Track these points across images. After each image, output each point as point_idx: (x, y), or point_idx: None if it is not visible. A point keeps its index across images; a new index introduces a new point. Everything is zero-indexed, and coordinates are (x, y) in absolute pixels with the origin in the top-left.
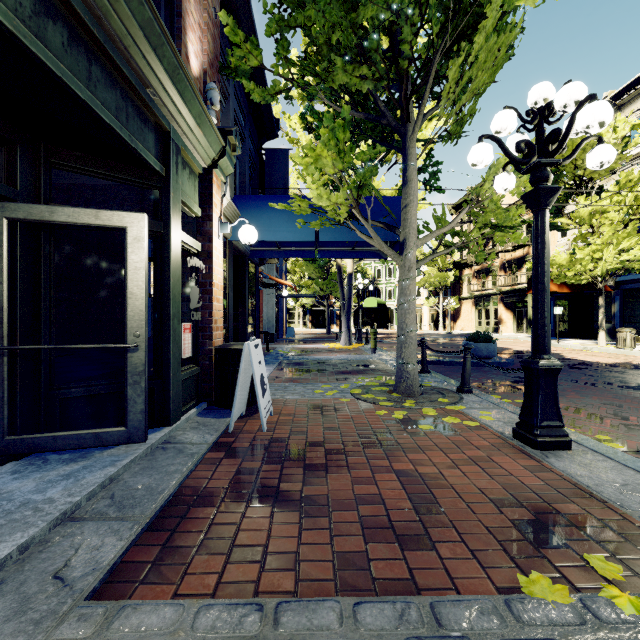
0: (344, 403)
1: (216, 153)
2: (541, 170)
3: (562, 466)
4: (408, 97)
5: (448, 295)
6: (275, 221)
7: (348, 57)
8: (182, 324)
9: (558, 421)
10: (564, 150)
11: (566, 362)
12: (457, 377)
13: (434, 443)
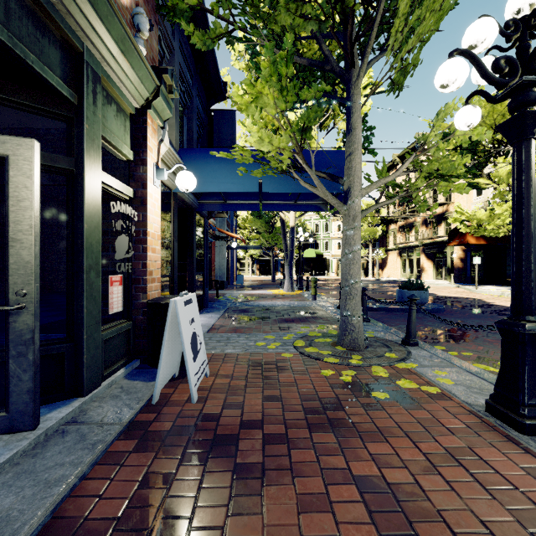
0: (287, 359)
1: (150, 92)
2: (526, 91)
3: None
4: (353, 39)
5: (376, 247)
6: (219, 173)
7: None
8: (108, 276)
9: None
10: None
11: (492, 308)
12: (395, 324)
13: (394, 420)
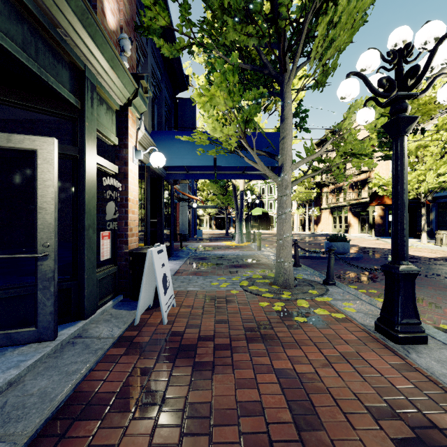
0: (234, 294)
1: (130, 94)
2: (400, 102)
3: (424, 363)
4: (285, 51)
5: (312, 206)
6: (182, 150)
7: (237, 18)
8: (100, 232)
9: (416, 319)
10: (420, 85)
11: None
12: (321, 269)
13: (308, 336)
